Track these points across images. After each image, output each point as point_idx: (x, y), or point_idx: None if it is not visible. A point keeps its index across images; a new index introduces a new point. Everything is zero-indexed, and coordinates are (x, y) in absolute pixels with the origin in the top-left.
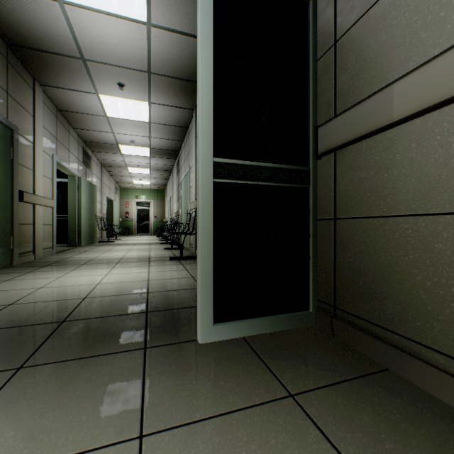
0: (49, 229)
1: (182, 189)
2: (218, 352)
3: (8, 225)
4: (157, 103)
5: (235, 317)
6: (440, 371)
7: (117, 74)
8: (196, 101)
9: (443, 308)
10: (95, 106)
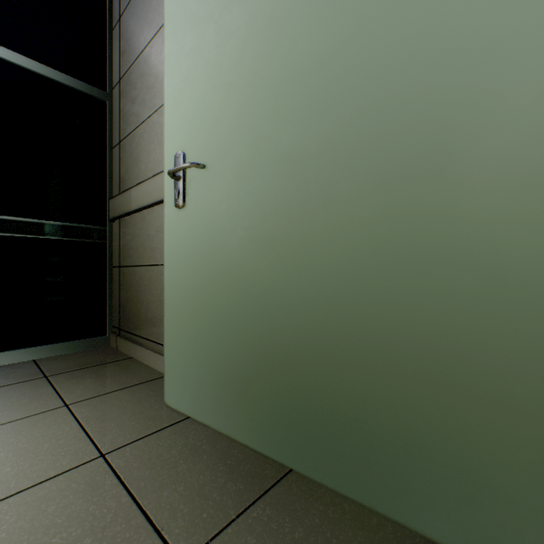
0: None
1: None
2: (0, 370)
3: None
4: None
5: (27, 345)
6: (144, 348)
7: None
8: None
9: (147, 315)
10: None
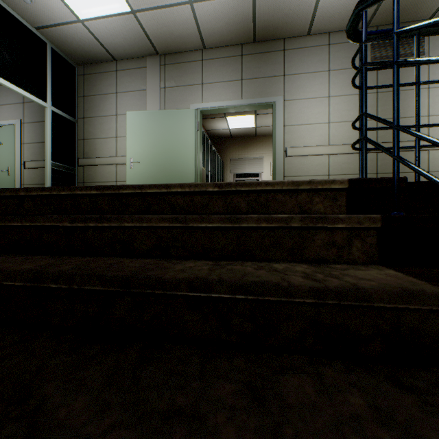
0: None
1: None
2: None
3: None
4: None
5: None
6: None
7: None
8: None
9: None
10: None
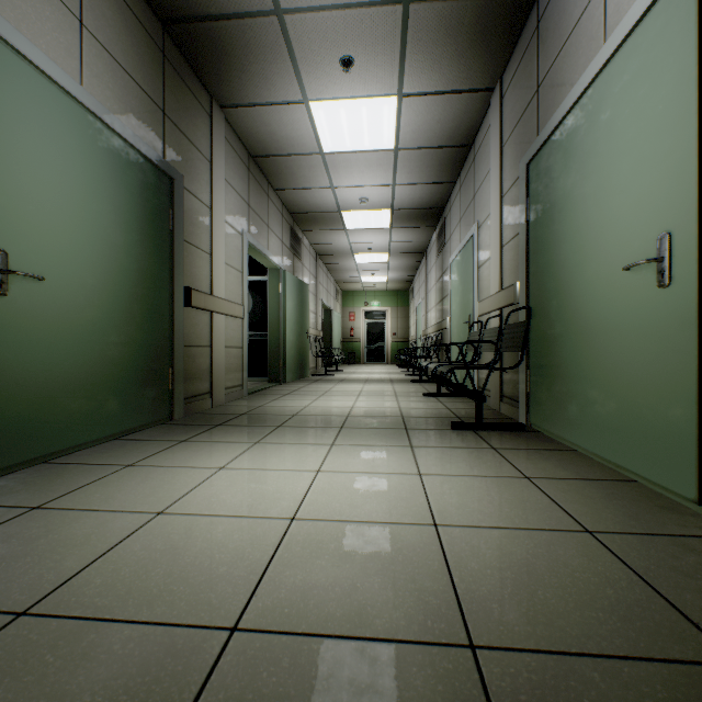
0: (236, 355)
1: (453, 276)
2: None
3: (165, 349)
4: (413, 95)
5: None
6: None
7: (339, 32)
8: (503, 61)
9: None
10: (303, 132)
